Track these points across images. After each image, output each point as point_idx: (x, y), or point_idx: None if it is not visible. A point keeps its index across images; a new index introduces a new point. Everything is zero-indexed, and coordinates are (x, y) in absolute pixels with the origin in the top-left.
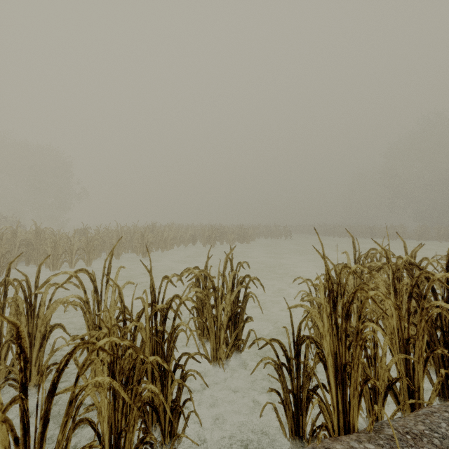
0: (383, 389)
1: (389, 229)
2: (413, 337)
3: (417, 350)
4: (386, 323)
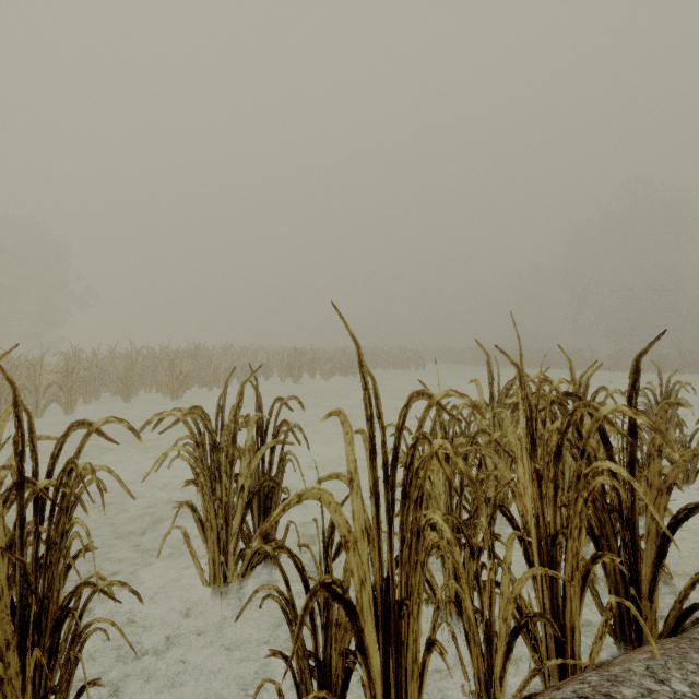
0: (504, 636)
1: (571, 355)
2: (563, 531)
3: (570, 557)
4: (519, 506)
